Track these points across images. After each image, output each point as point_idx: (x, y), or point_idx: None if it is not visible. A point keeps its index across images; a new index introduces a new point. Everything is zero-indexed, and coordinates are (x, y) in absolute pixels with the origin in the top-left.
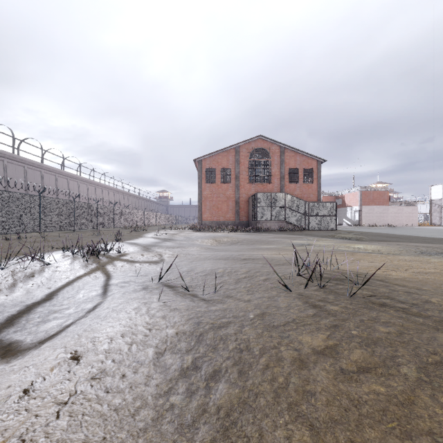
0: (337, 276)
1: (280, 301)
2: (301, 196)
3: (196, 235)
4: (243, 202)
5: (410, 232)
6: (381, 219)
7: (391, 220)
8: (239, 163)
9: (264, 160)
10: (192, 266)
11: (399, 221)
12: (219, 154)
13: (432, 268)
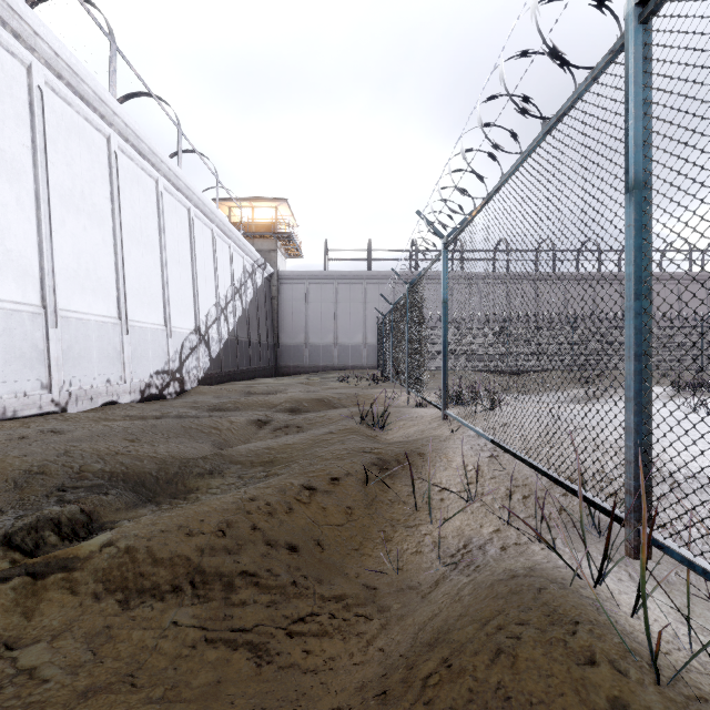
0: None
1: None
2: None
3: None
4: None
5: None
6: None
7: None
8: None
9: None
10: None
11: None
12: None
13: None
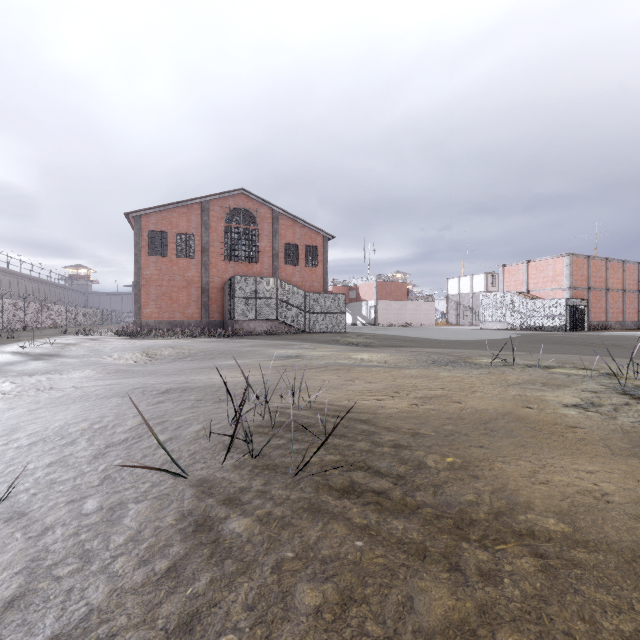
0: (302, 420)
1: (127, 521)
2: (302, 285)
3: (116, 345)
4: (216, 290)
5: (426, 333)
6: (399, 317)
7: (409, 318)
8: (208, 228)
9: (249, 227)
10: (25, 419)
11: (417, 319)
12: (174, 210)
13: (439, 388)
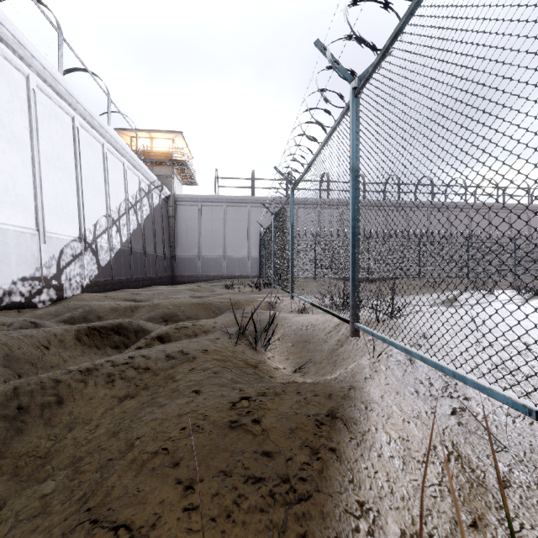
0: None
1: None
2: None
3: None
4: None
5: None
6: None
7: None
8: None
9: None
10: None
11: None
12: None
13: None
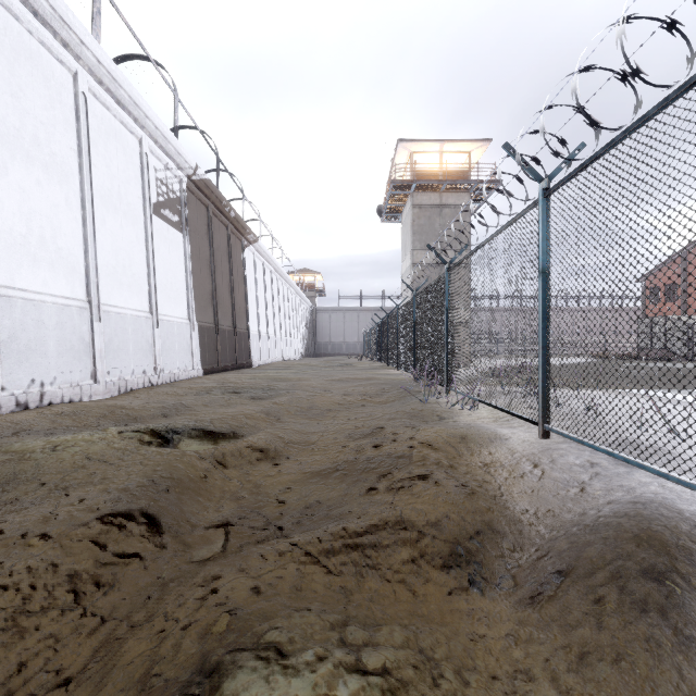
0: None
1: None
2: None
3: None
4: None
5: None
6: None
7: None
8: (684, 275)
9: None
10: None
11: None
12: (663, 269)
13: None
